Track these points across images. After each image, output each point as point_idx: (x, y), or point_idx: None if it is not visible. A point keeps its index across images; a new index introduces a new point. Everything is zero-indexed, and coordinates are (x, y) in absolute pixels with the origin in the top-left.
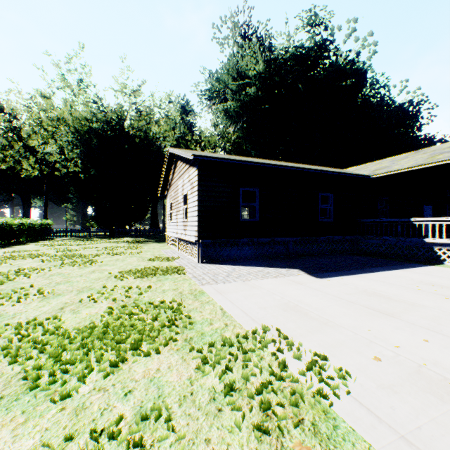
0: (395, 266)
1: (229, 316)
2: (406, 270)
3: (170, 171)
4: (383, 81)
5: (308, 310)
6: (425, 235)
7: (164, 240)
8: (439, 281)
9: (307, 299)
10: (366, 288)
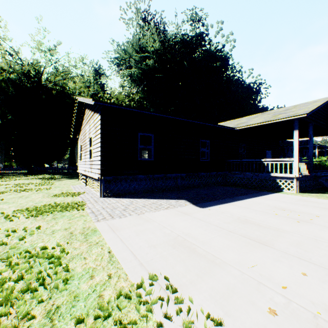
0: (253, 194)
1: (116, 262)
2: (261, 197)
3: (80, 118)
4: (238, 67)
5: (195, 245)
6: (267, 170)
7: (77, 176)
8: (286, 206)
9: (194, 231)
10: (239, 216)
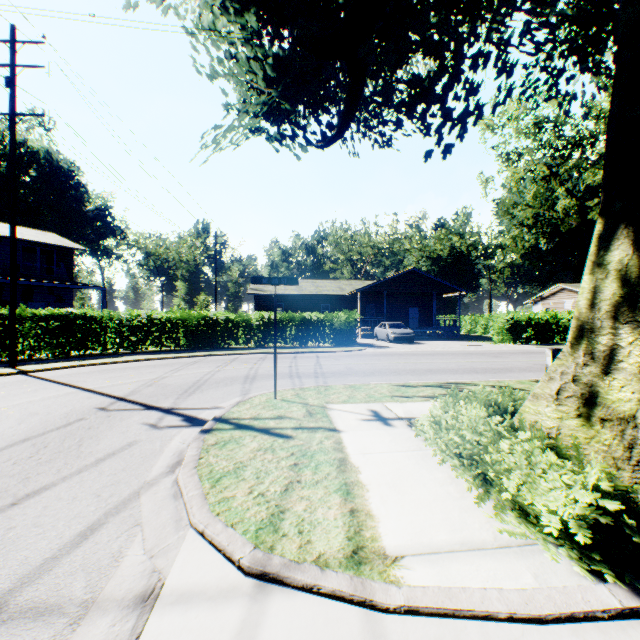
0: None
1: None
2: None
3: (545, 292)
4: None
5: None
6: None
7: None
8: None
9: None
10: None
